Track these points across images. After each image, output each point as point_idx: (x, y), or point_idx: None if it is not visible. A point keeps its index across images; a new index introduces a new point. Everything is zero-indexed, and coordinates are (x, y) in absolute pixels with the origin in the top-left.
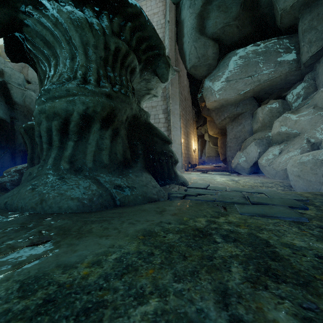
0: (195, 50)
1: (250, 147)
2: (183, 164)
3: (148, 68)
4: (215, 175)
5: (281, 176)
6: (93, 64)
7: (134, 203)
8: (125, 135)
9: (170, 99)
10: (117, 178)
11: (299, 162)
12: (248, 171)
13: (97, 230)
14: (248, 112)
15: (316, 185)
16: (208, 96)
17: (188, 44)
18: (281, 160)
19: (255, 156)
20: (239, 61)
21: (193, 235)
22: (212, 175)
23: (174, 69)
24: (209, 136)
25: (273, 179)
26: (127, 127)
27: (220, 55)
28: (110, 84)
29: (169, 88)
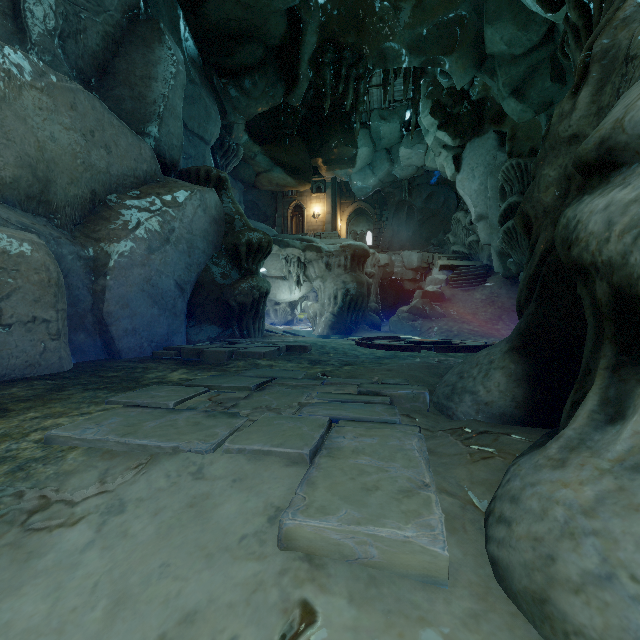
0: None
1: None
2: None
3: None
4: None
5: None
6: None
7: None
8: (548, 241)
9: None
10: None
11: None
12: None
13: (417, 363)
14: None
15: None
16: None
17: None
18: None
19: None
20: None
21: (352, 364)
22: None
23: None
24: None
25: None
26: None
27: None
28: None
29: None
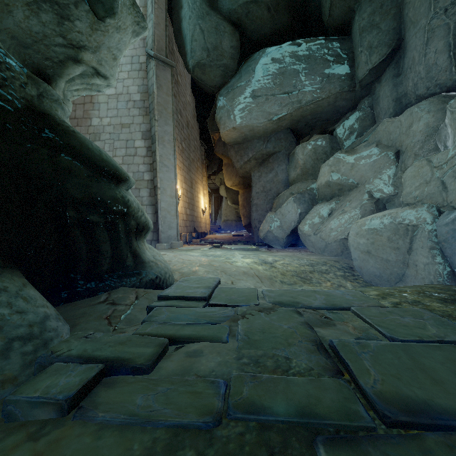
0: (202, 34)
1: (286, 205)
2: (184, 232)
3: None
4: (234, 251)
5: (334, 251)
6: None
7: None
8: None
9: (156, 112)
10: None
11: (368, 228)
12: (283, 243)
13: None
14: (282, 152)
15: (398, 268)
16: (223, 119)
17: (189, 20)
18: (334, 225)
19: (293, 220)
20: (271, 66)
21: None
22: (228, 252)
23: (164, 60)
24: (227, 189)
25: (322, 255)
26: None
27: (243, 55)
28: None
29: (154, 91)
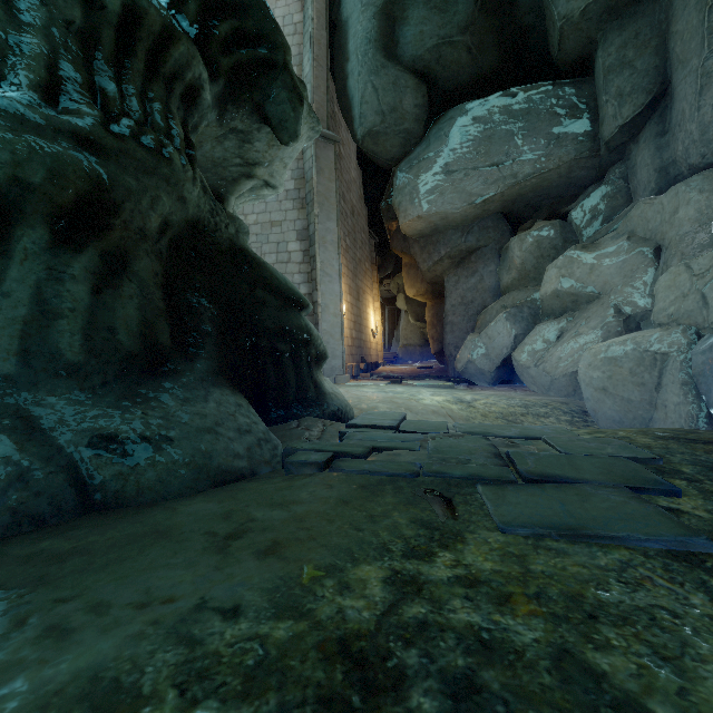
0: (375, 94)
1: (495, 324)
2: (349, 362)
3: (242, 99)
4: (419, 388)
5: (563, 390)
6: (35, 35)
7: (159, 493)
8: (157, 274)
9: (316, 205)
10: (111, 411)
11: (604, 357)
12: (490, 378)
13: None
14: (490, 246)
15: (643, 410)
16: (404, 205)
17: (358, 77)
18: (563, 353)
19: (506, 345)
20: (472, 128)
21: (317, 702)
22: (412, 388)
23: (326, 135)
24: (407, 299)
25: (546, 396)
26: (170, 254)
27: (432, 114)
28: (105, 115)
29: (313, 178)
